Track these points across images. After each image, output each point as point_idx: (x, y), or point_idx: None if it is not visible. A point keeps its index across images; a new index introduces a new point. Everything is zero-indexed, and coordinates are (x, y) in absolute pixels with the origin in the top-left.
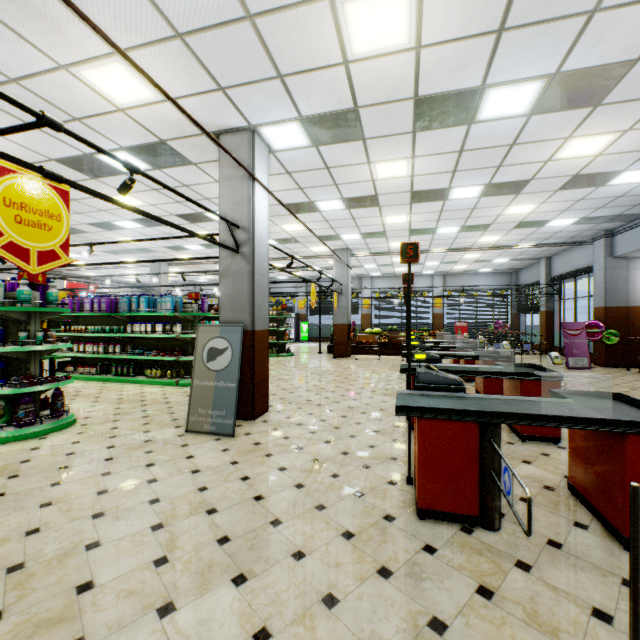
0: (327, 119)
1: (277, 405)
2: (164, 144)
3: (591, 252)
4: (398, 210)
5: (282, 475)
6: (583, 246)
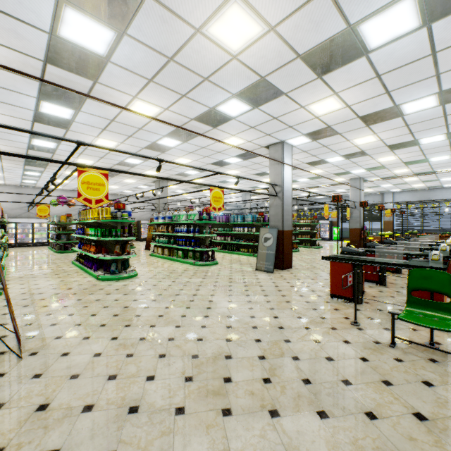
0: (316, 132)
1: (297, 267)
2: (248, 153)
3: None
4: (384, 155)
5: (287, 283)
6: None
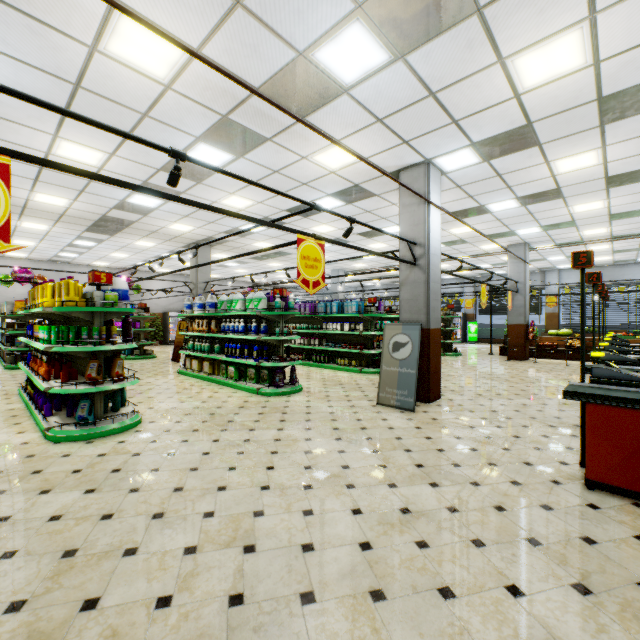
0: (498, 139)
1: (448, 395)
2: (357, 187)
3: None
4: (589, 197)
5: (458, 441)
6: None
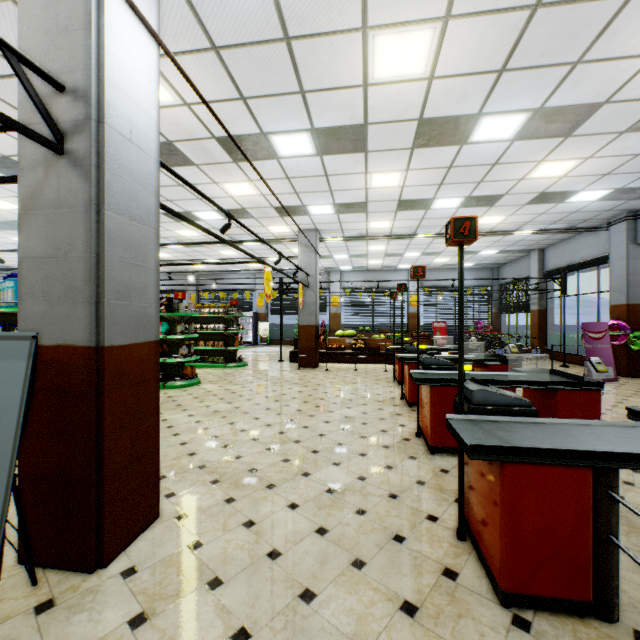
0: None
1: (185, 492)
2: None
3: (603, 240)
4: (391, 161)
5: None
6: (591, 233)
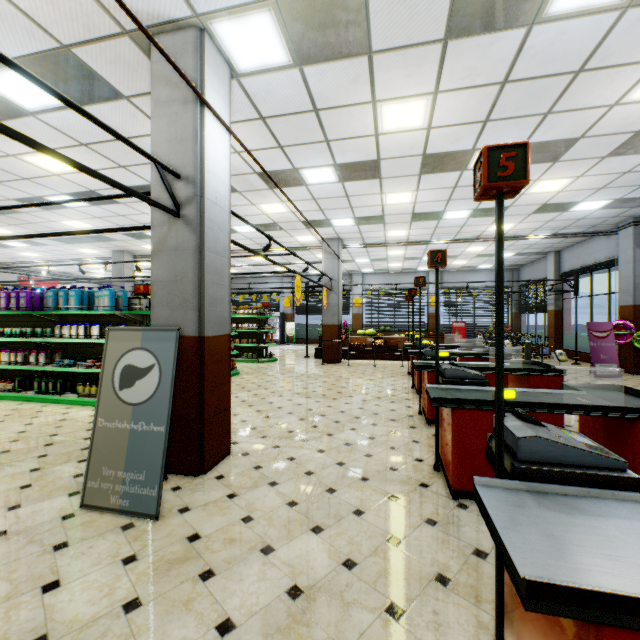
0: (316, 5)
1: (244, 441)
2: (70, 55)
3: (613, 243)
4: (403, 184)
5: None
6: (602, 237)
